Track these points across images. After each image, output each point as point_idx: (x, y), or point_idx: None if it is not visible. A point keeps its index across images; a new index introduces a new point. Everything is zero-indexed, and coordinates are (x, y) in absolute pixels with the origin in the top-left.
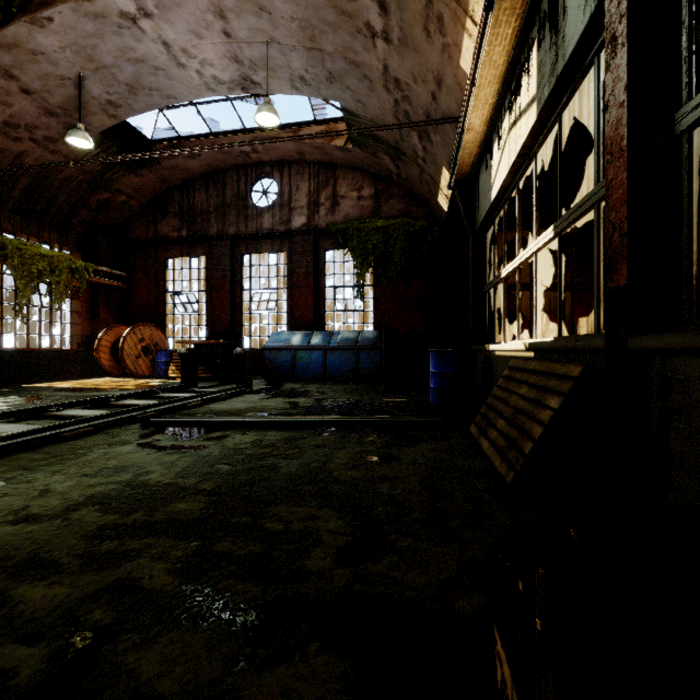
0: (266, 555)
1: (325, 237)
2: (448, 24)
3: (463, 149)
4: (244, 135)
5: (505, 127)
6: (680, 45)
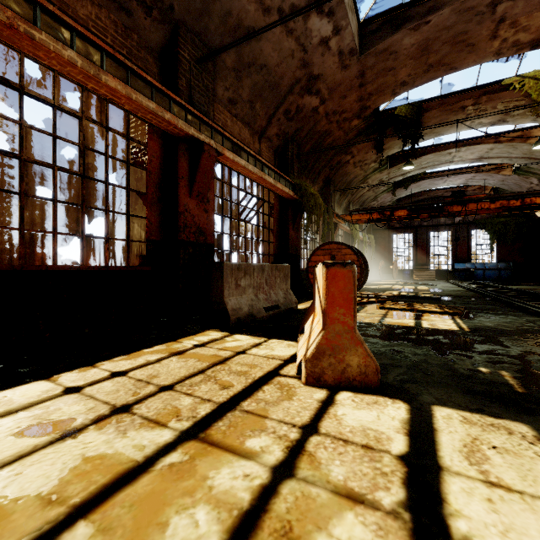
0: None
1: (471, 225)
2: None
3: None
4: (441, 190)
5: None
6: None
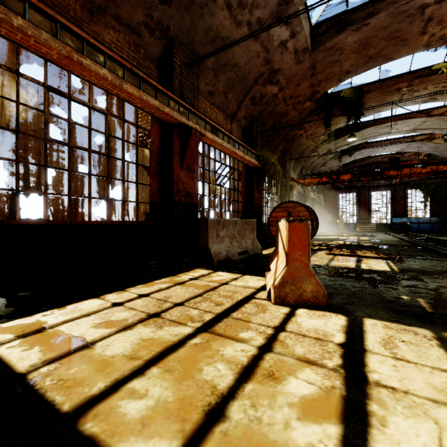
0: None
1: (407, 185)
2: None
3: None
4: (380, 156)
5: None
6: None
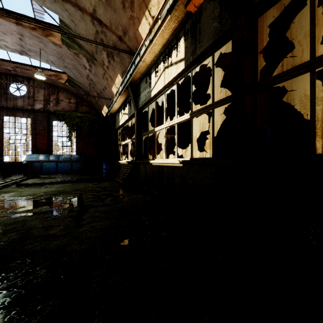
0: (91, 190)
1: (53, 115)
2: (109, 81)
3: (112, 110)
4: (10, 63)
5: (122, 112)
6: (142, 126)
